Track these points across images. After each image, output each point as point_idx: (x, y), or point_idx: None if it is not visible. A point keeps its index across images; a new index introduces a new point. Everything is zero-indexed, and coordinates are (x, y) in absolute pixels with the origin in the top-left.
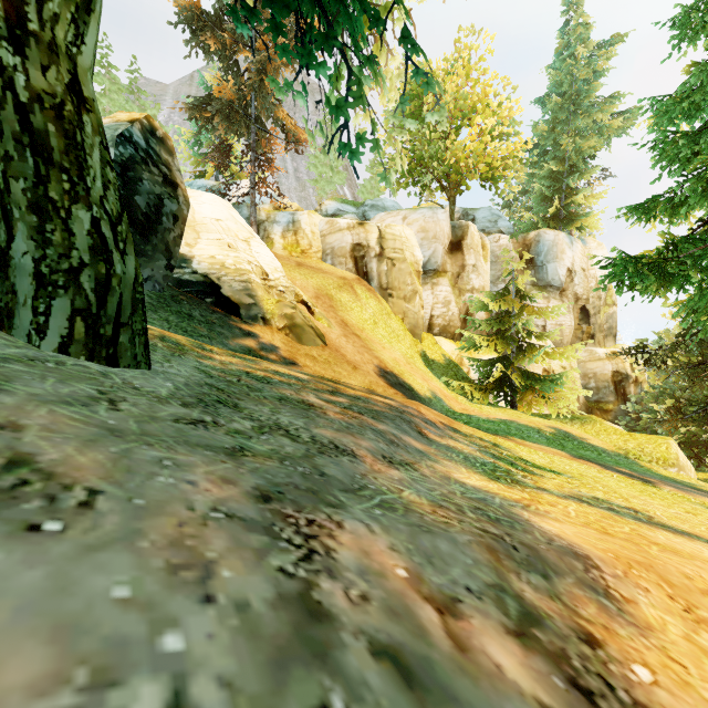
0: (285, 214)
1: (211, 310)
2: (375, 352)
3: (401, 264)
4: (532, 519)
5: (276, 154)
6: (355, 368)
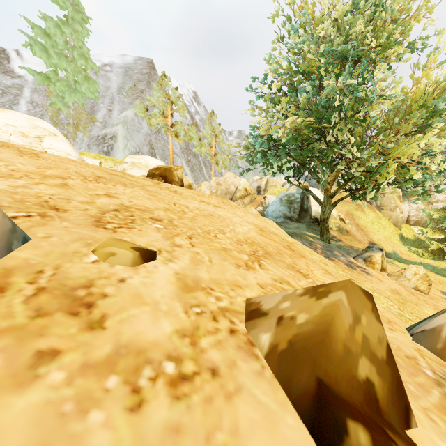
0: None
1: (317, 226)
2: (369, 236)
3: (388, 195)
4: None
5: None
6: (360, 242)
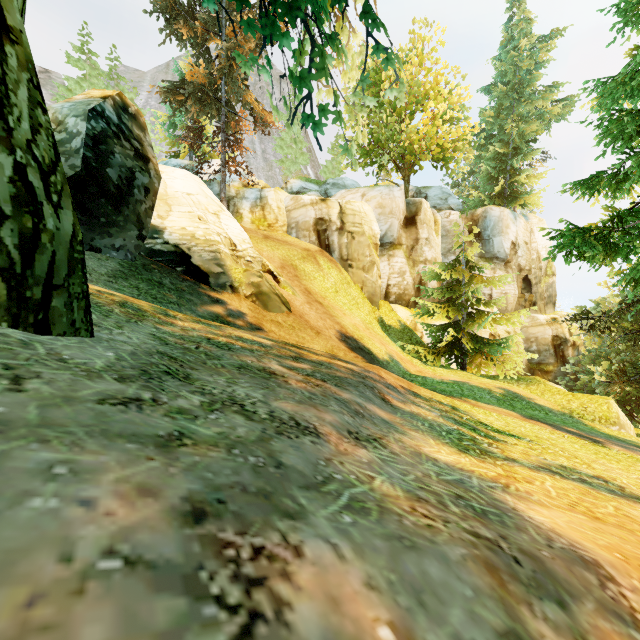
0: (254, 190)
1: (182, 278)
2: (336, 318)
3: (360, 238)
4: (518, 506)
5: (245, 136)
6: (318, 334)
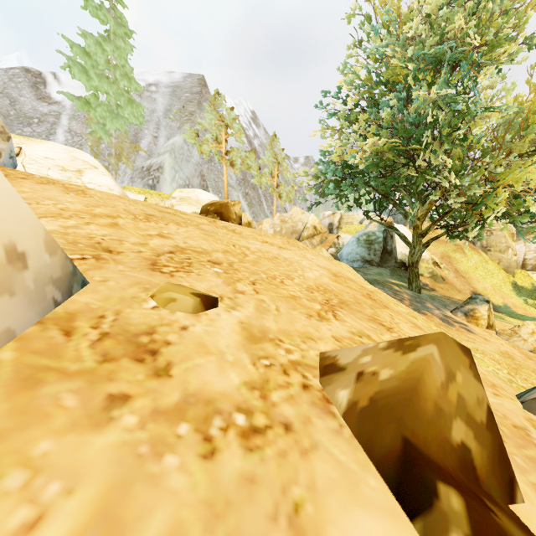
0: None
1: (404, 272)
2: (472, 284)
3: (497, 232)
4: None
5: None
6: (459, 292)
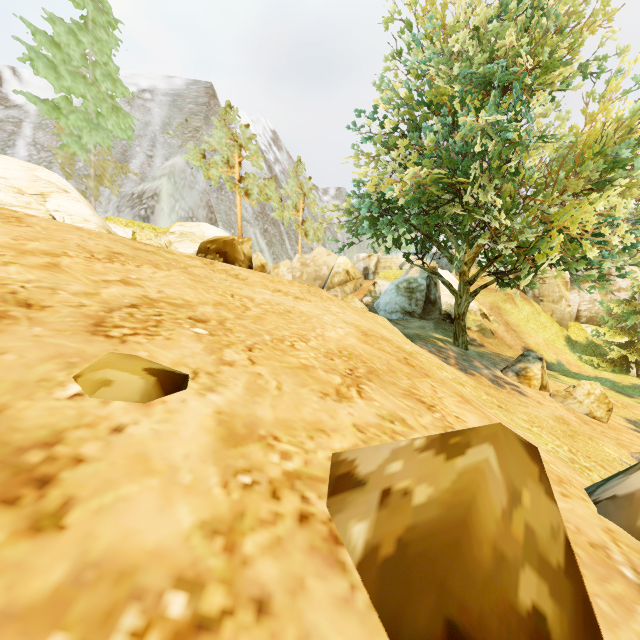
0: None
1: (450, 325)
2: (523, 339)
3: (550, 280)
4: None
5: None
6: (510, 348)
